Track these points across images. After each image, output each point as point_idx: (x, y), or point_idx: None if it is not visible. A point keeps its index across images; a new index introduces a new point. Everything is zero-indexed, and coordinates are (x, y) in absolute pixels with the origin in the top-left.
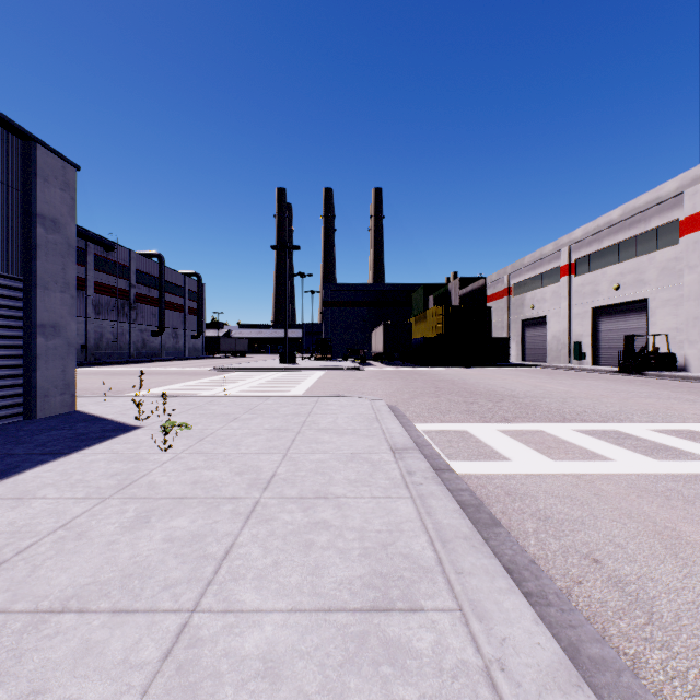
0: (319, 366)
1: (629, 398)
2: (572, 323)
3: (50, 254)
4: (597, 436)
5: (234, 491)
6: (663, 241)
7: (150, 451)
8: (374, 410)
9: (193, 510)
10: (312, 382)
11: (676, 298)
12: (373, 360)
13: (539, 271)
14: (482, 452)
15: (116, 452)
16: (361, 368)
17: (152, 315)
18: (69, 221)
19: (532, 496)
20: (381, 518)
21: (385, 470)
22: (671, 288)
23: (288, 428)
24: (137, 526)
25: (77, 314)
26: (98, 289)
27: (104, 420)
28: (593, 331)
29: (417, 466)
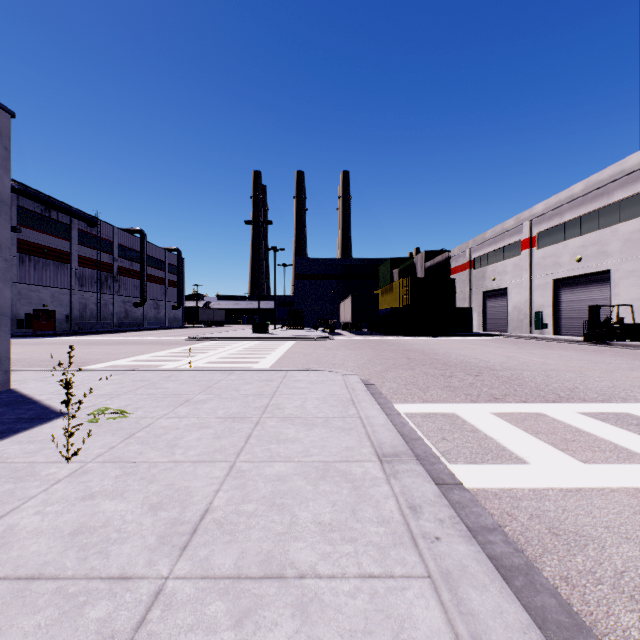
0: (291, 336)
1: (613, 371)
2: (533, 294)
3: None
4: (614, 423)
5: (129, 557)
6: (626, 213)
7: (51, 457)
8: (348, 389)
9: (29, 621)
10: (282, 352)
11: None
12: (342, 329)
13: (500, 245)
14: (486, 448)
15: (4, 459)
16: (331, 337)
17: (134, 287)
18: (1, 174)
19: (591, 537)
20: None
21: (374, 500)
22: (634, 259)
23: (245, 415)
24: None
25: (61, 286)
26: (82, 262)
27: (31, 403)
28: (554, 302)
29: (420, 492)
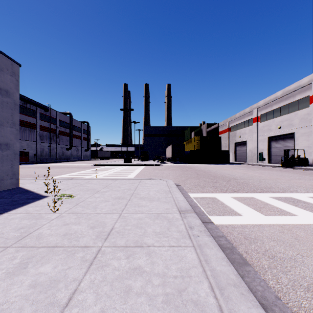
0: (142, 164)
1: (291, 179)
2: (258, 144)
3: (4, 108)
4: (283, 201)
5: (87, 241)
6: (301, 106)
7: (47, 211)
8: (168, 187)
9: (57, 257)
10: (138, 171)
11: (308, 132)
12: (167, 161)
13: (243, 120)
14: (226, 210)
15: (28, 212)
16: (161, 164)
17: (66, 140)
18: (15, 91)
19: (259, 239)
20: (176, 265)
21: (176, 225)
22: (305, 127)
23: (124, 197)
24: (16, 272)
25: (31, 140)
26: (42, 128)
27: (30, 192)
28: (268, 148)
29: (194, 222)
